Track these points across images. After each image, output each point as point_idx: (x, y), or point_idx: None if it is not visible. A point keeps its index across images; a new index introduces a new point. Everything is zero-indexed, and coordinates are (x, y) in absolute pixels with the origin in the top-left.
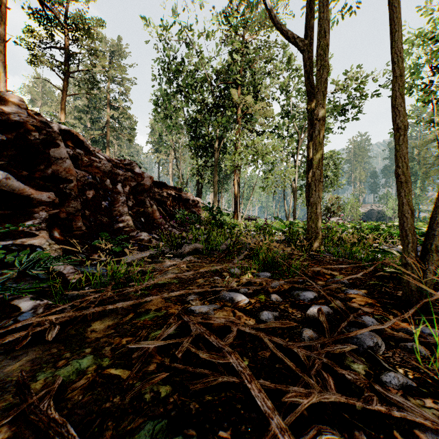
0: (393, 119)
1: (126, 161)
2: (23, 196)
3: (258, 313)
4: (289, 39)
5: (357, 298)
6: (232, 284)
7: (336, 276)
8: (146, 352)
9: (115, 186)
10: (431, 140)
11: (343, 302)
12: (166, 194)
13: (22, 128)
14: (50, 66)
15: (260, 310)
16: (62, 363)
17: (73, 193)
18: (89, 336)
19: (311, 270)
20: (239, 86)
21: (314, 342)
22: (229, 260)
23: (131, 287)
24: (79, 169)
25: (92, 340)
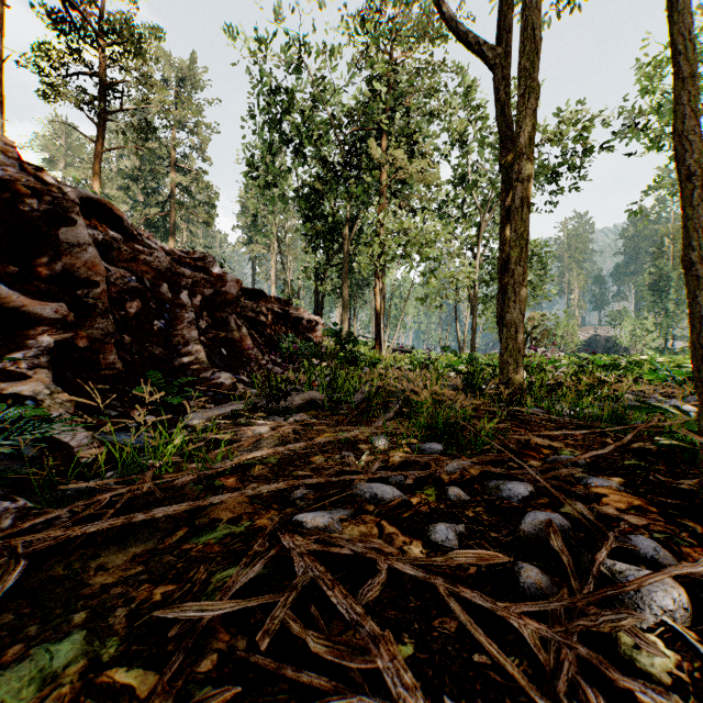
0: (681, 156)
1: (197, 254)
2: (8, 309)
3: (426, 527)
4: (468, 47)
5: (611, 495)
6: (375, 467)
7: (560, 451)
8: (197, 626)
9: (177, 294)
10: None
11: (583, 502)
12: (264, 310)
13: (9, 191)
14: (76, 101)
15: (429, 520)
16: (14, 652)
17: (99, 305)
18: (90, 581)
19: (513, 439)
20: (383, 134)
21: (552, 604)
22: (368, 421)
23: (187, 475)
24: (115, 266)
25: (95, 591)
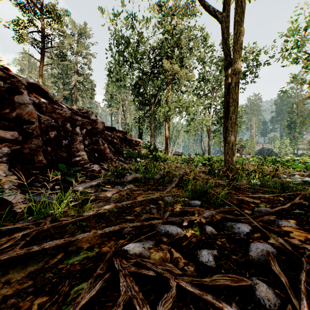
0: None
1: (84, 110)
2: None
3: (196, 252)
4: (209, 13)
5: (293, 231)
6: (167, 214)
7: (259, 205)
8: None
9: (74, 128)
10: (306, 98)
11: (279, 235)
12: (115, 136)
13: None
14: (31, 43)
15: (197, 247)
16: None
17: (34, 133)
18: None
19: (235, 198)
20: (169, 58)
21: None
22: (163, 188)
23: (67, 220)
24: (44, 115)
25: None
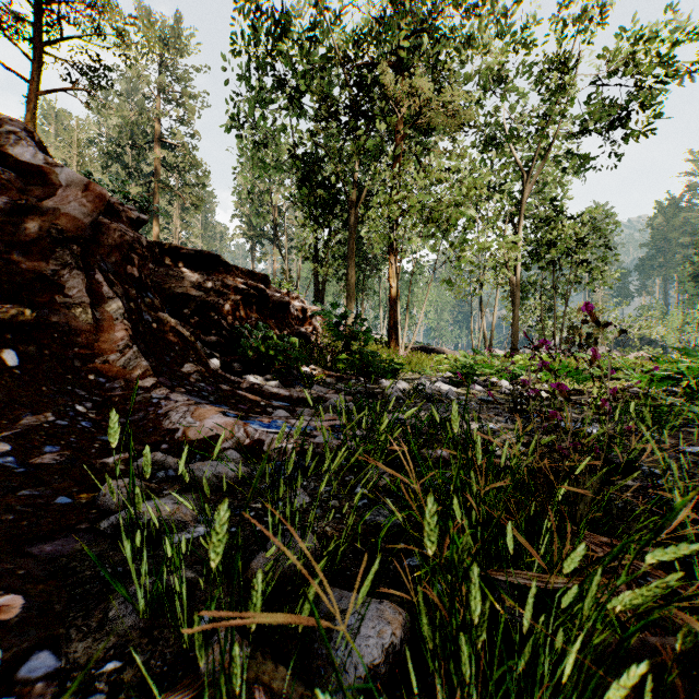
0: None
1: None
2: None
3: None
4: None
5: None
6: None
7: None
8: None
9: None
10: None
11: None
12: (220, 285)
13: None
14: None
15: None
16: None
17: None
18: None
19: None
20: (399, 70)
21: None
22: None
23: None
24: None
25: None
